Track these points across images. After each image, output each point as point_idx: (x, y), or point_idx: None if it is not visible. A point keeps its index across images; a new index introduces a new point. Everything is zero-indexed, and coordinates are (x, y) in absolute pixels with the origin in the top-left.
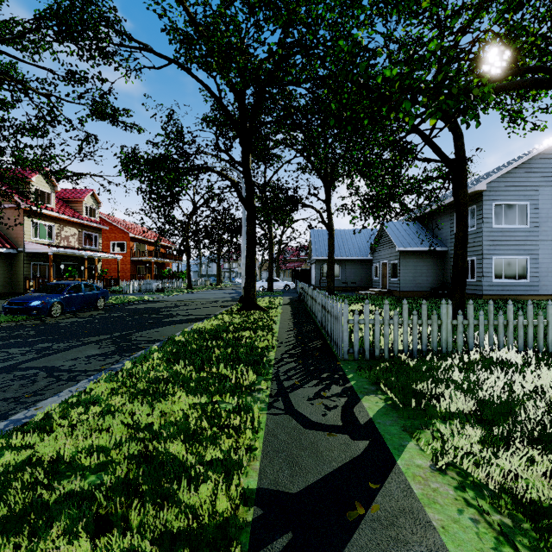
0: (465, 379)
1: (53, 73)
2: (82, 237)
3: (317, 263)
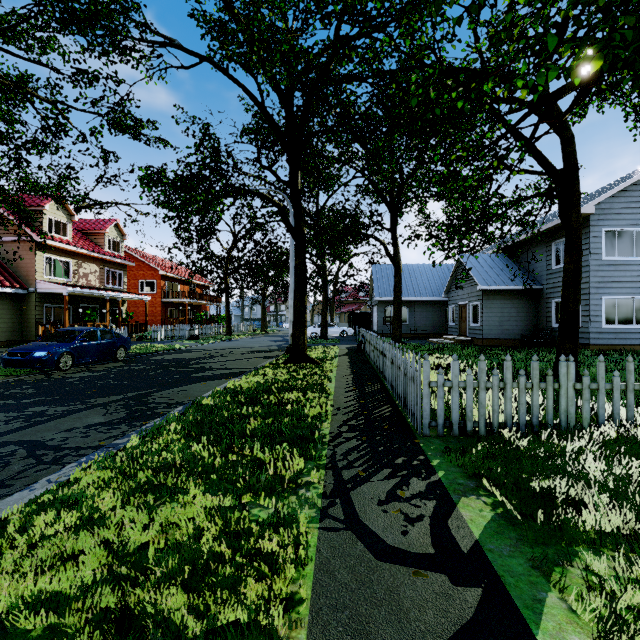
0: (608, 473)
1: (57, 72)
2: (104, 275)
3: (380, 305)
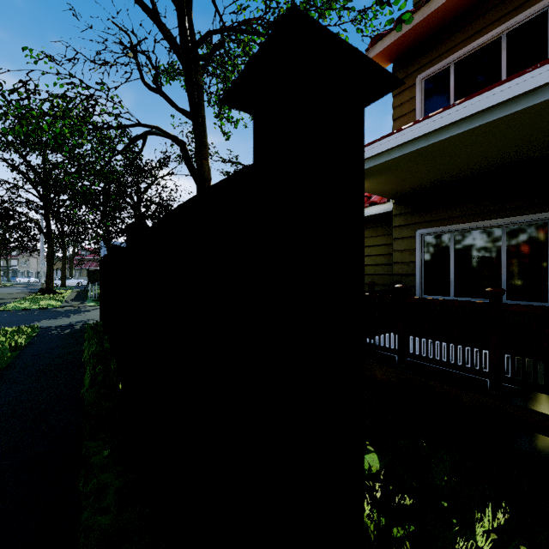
0: None
1: None
2: None
3: None
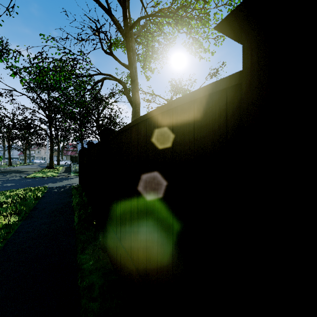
0: None
1: None
2: None
3: None
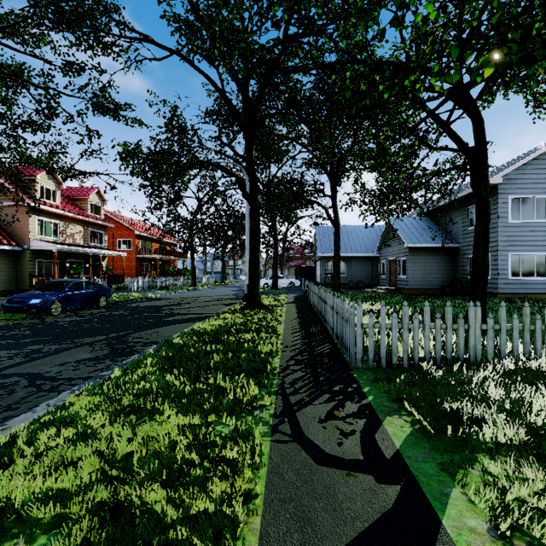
0: (506, 397)
1: (49, 64)
2: (87, 235)
3: (322, 260)
